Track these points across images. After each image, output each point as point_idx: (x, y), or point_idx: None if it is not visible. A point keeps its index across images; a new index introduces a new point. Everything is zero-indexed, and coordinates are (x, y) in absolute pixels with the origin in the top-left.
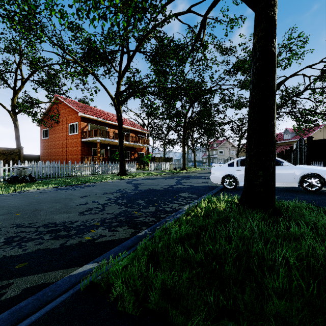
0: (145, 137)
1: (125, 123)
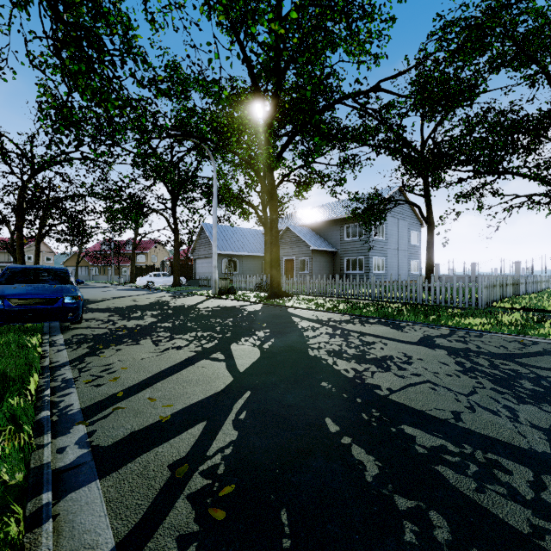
0: None
1: None
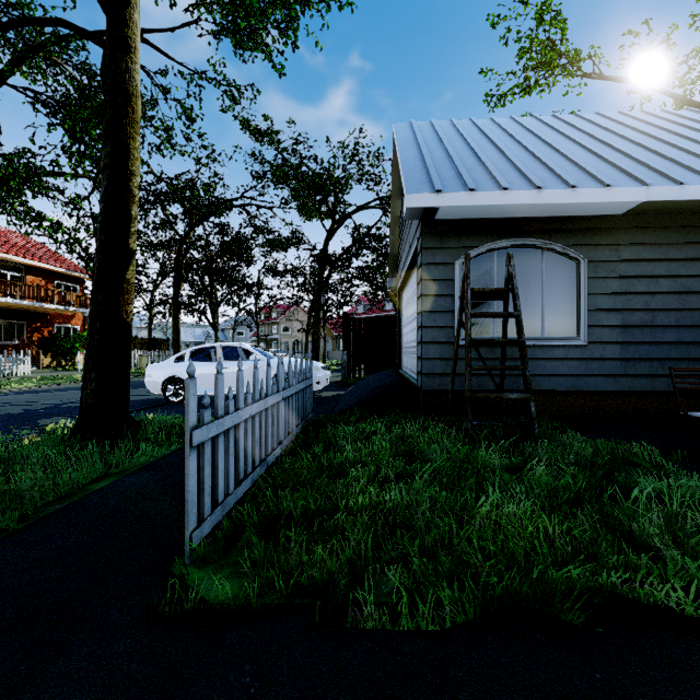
0: (81, 289)
1: (7, 248)
